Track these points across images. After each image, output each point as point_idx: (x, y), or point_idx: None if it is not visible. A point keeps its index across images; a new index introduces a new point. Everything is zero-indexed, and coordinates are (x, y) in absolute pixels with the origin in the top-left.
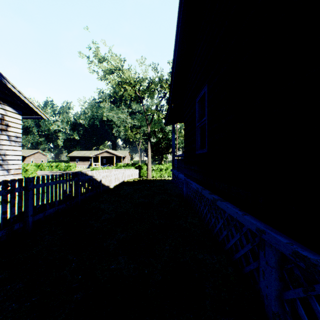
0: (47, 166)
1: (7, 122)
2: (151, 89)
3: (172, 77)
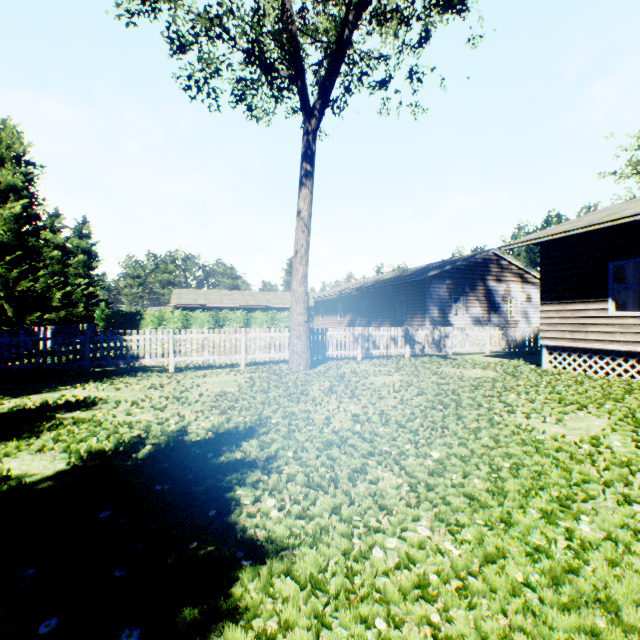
0: None
1: (530, 296)
2: None
3: None
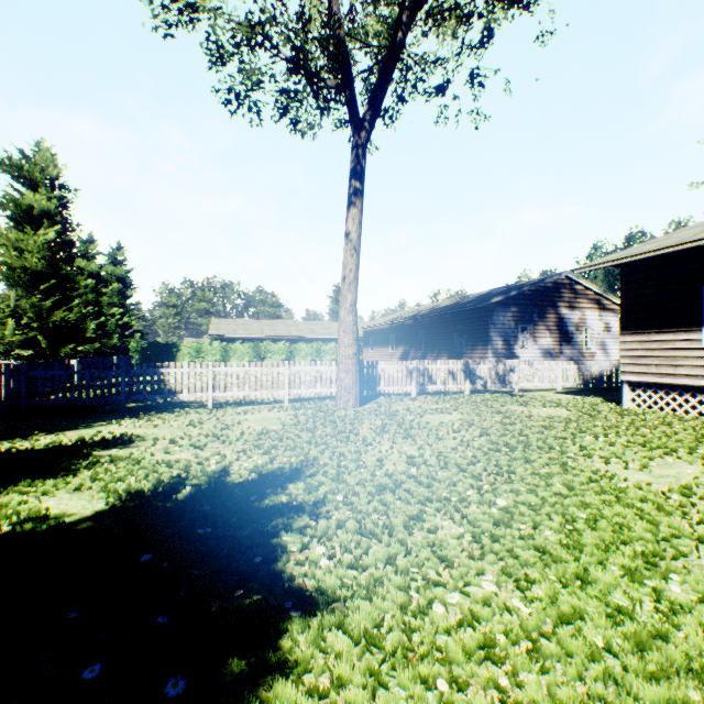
0: None
1: (609, 325)
2: None
3: None
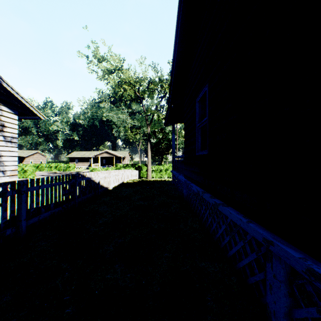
0: (46, 166)
1: (2, 122)
2: (151, 89)
3: (172, 76)
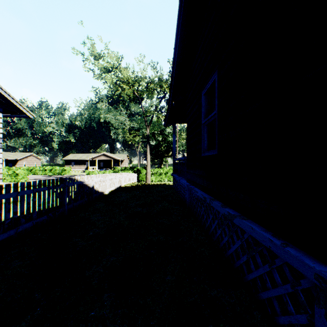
0: (40, 170)
1: None
2: (150, 89)
3: (173, 69)
